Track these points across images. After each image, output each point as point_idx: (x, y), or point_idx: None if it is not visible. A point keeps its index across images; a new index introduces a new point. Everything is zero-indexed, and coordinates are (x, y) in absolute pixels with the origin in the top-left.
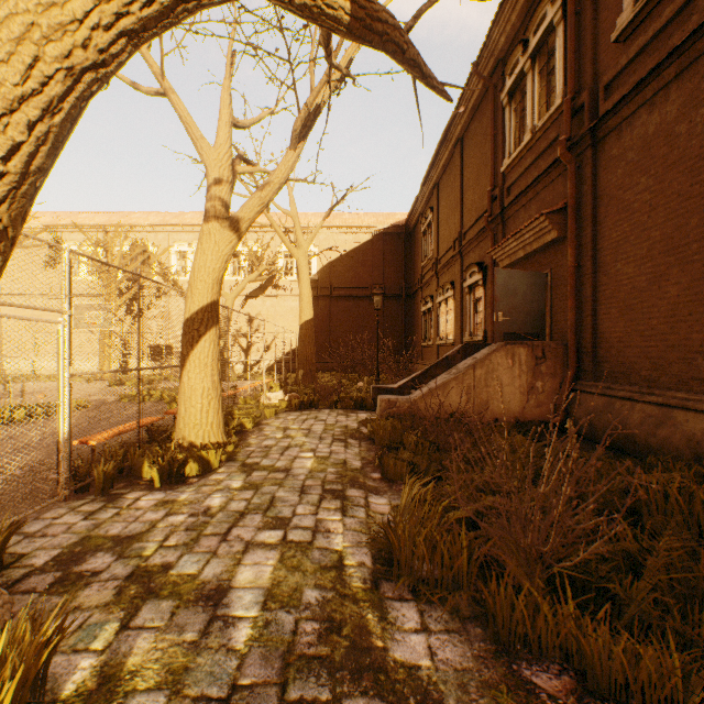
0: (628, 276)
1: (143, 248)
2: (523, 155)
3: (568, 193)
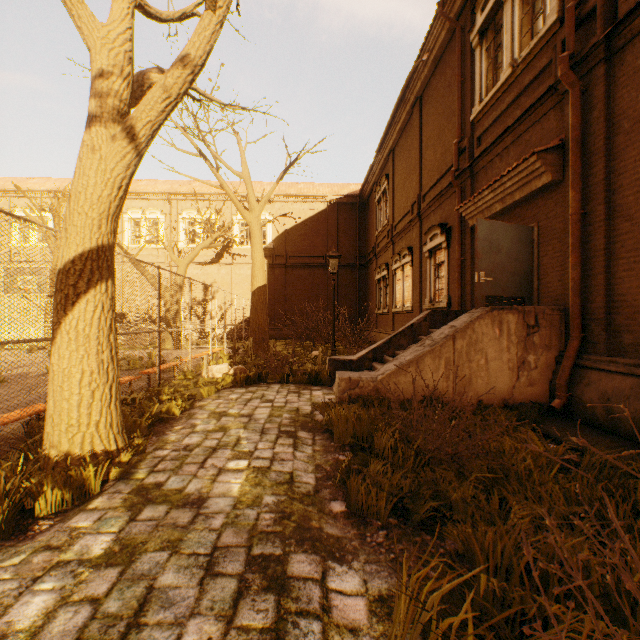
0: None
1: None
2: (498, 97)
3: (570, 122)
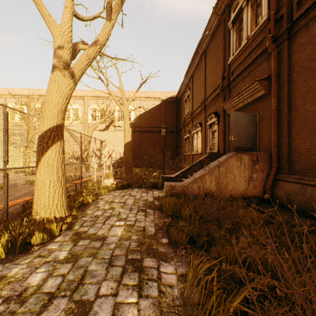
0: (314, 112)
1: None
2: (241, 53)
3: (272, 67)
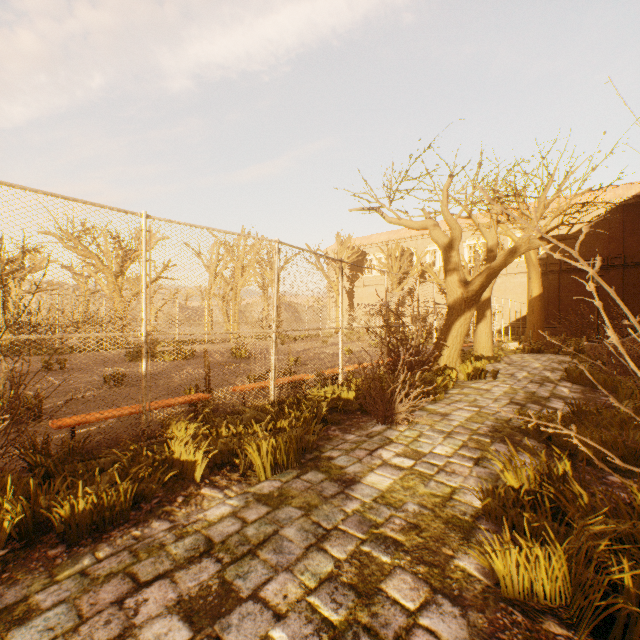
0: None
1: (409, 252)
2: None
3: None
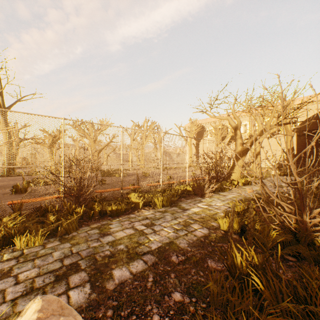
0: None
1: (226, 126)
2: None
3: None
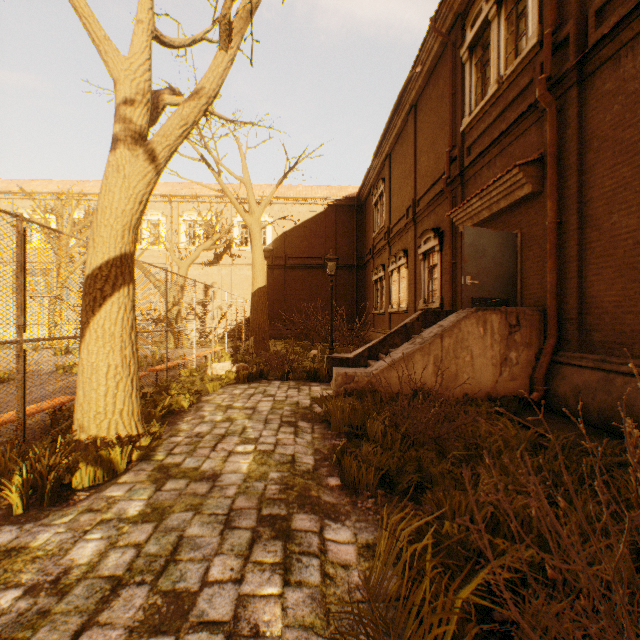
0: (630, 229)
1: None
2: (486, 110)
3: (547, 139)
